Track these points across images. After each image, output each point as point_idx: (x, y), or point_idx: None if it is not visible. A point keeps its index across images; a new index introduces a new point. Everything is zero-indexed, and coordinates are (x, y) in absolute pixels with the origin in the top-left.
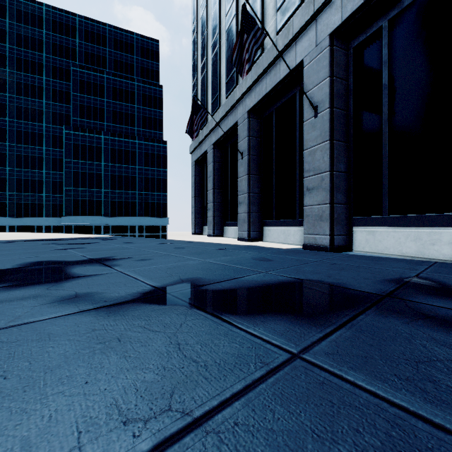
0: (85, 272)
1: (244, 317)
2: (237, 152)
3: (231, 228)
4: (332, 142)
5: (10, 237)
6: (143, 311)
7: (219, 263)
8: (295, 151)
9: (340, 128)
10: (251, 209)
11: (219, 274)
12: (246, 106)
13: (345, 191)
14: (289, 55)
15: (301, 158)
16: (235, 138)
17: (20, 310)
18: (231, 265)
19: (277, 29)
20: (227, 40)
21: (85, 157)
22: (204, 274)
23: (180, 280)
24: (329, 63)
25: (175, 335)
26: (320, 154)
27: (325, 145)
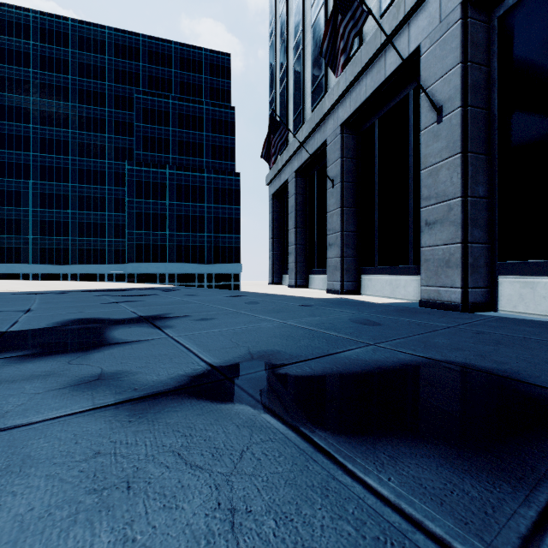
0: (126, 337)
1: (354, 442)
2: (326, 180)
3: (318, 277)
4: (465, 155)
5: (67, 287)
6: (184, 414)
7: (304, 326)
8: (407, 173)
9: (478, 134)
10: (345, 252)
11: (306, 345)
12: (338, 119)
13: (485, 224)
14: (399, 42)
15: (415, 182)
16: (323, 162)
17: (14, 400)
18: (321, 330)
19: (381, 10)
20: (312, 38)
21: (149, 195)
22: (283, 345)
23: (248, 355)
24: (461, 43)
25: (228, 483)
26: (446, 173)
27: (455, 160)
